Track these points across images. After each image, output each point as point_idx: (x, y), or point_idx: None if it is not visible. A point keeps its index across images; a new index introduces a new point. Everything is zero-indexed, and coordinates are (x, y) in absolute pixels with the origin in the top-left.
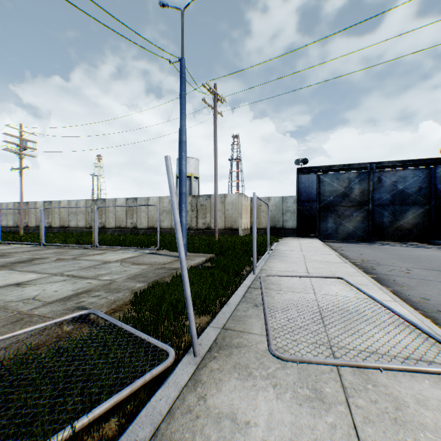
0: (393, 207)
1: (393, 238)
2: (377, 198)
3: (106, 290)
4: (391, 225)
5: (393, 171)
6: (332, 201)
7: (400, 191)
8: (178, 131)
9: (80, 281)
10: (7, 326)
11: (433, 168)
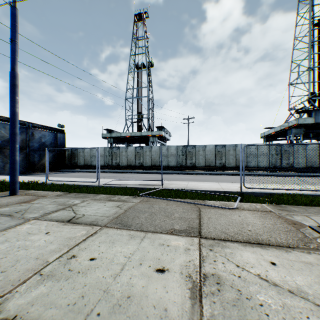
0: (40, 152)
1: (40, 170)
2: (32, 145)
3: (109, 198)
4: (40, 163)
5: (40, 130)
6: (1, 144)
7: (44, 143)
8: (12, 74)
9: (80, 206)
10: (151, 201)
11: (57, 133)
